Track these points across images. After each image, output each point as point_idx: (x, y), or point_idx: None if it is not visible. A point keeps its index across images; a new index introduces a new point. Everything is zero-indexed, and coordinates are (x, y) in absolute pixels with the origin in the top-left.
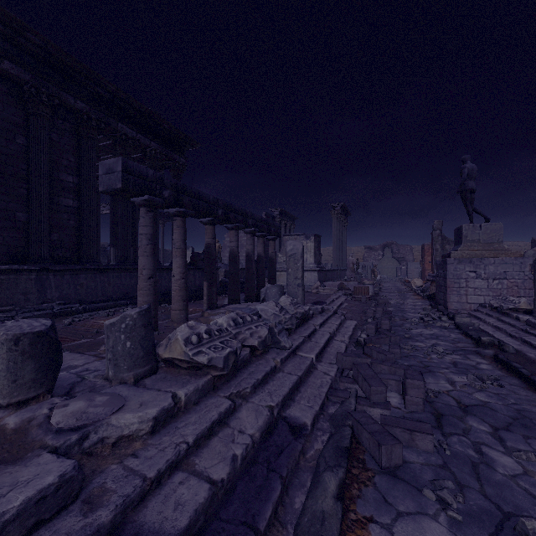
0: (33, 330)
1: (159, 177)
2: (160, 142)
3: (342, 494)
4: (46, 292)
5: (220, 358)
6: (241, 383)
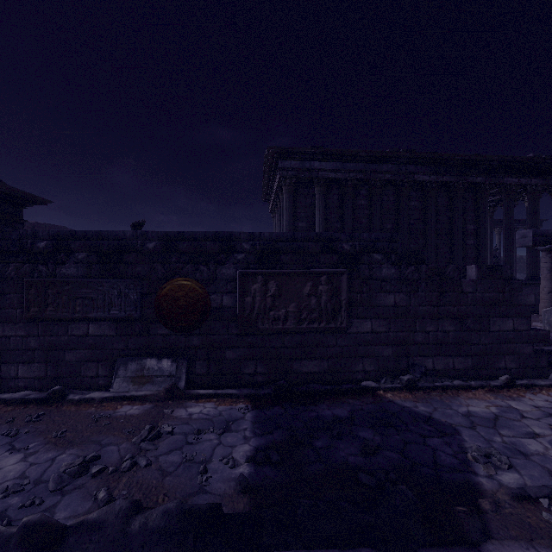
0: None
1: None
2: (540, 176)
3: None
4: None
5: None
6: None
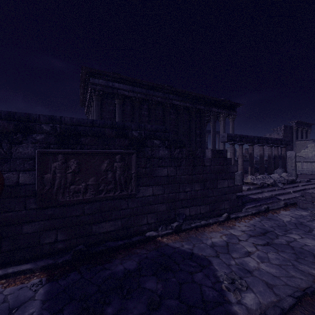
0: None
1: (235, 135)
2: (226, 109)
3: (285, 204)
4: None
5: (259, 183)
6: (264, 189)
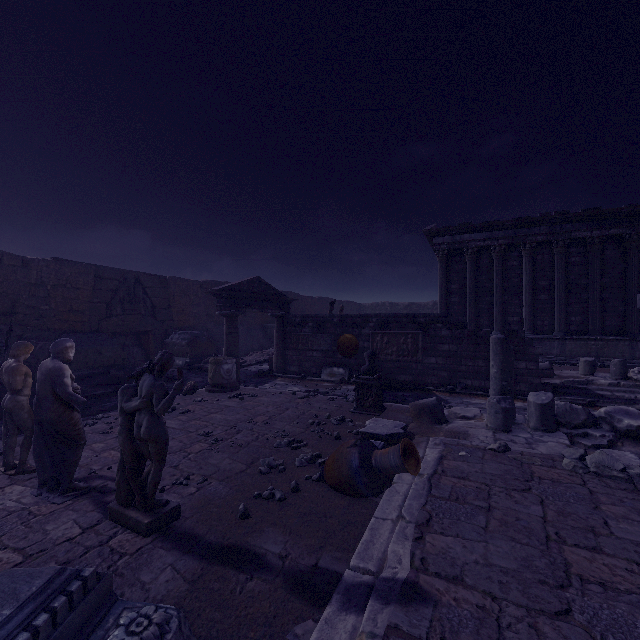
0: (588, 360)
1: None
2: None
3: None
4: (635, 353)
5: None
6: None
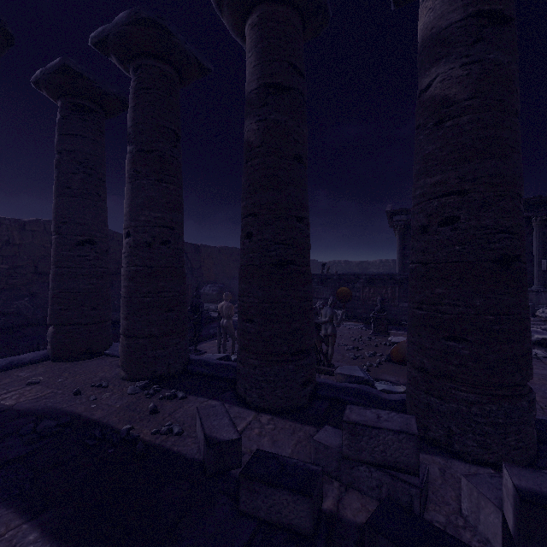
0: None
1: None
2: None
3: None
4: (540, 300)
5: (544, 316)
6: None
